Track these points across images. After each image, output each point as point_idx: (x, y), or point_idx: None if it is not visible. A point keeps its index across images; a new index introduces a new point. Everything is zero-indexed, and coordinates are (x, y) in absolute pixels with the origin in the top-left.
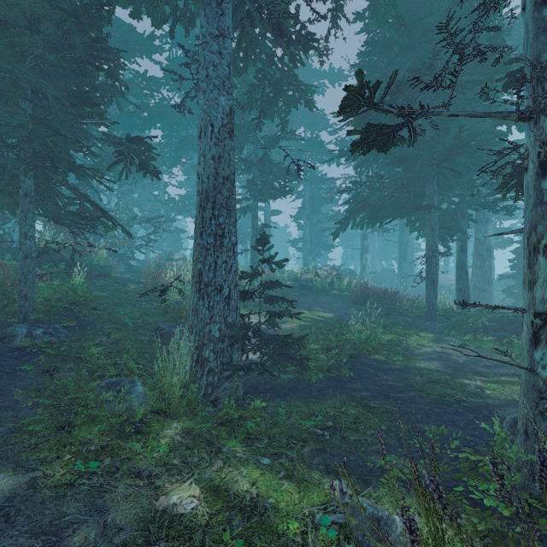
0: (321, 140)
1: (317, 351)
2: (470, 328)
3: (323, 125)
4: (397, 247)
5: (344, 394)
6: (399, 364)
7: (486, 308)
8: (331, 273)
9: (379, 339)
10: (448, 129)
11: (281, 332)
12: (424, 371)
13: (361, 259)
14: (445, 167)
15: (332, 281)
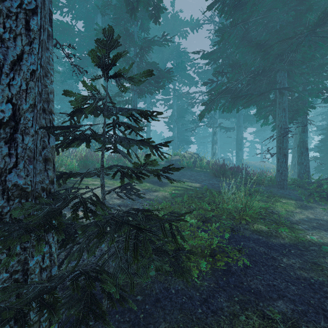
0: (185, 66)
1: (192, 223)
2: (325, 195)
3: (186, 59)
4: (232, 144)
5: (249, 310)
6: (287, 237)
7: (327, 178)
8: (193, 156)
9: (253, 207)
10: (312, 5)
11: (151, 202)
12: (325, 248)
13: (212, 149)
14: (314, 36)
15: (195, 161)
